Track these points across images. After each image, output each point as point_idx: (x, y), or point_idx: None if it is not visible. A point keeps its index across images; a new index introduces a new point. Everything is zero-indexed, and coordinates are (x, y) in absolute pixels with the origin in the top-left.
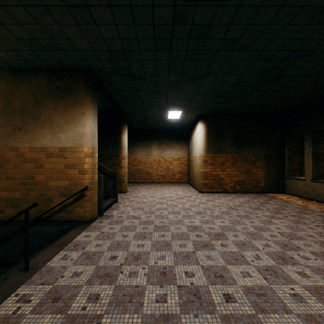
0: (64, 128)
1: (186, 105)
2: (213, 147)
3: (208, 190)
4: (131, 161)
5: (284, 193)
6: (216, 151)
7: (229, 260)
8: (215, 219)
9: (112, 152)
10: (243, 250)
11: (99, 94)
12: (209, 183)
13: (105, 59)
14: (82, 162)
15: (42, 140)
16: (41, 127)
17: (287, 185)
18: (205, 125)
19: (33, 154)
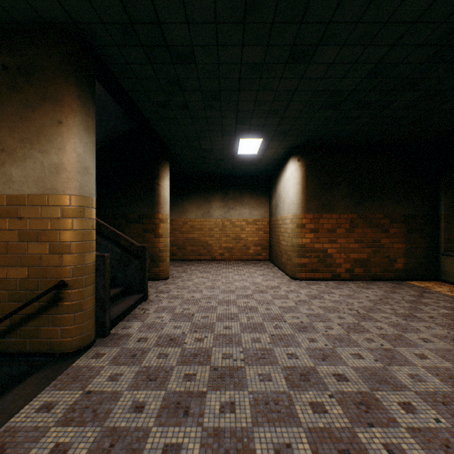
0: (17, 155)
1: (270, 126)
2: (316, 201)
3: (307, 275)
4: (179, 225)
5: (438, 281)
6: (321, 209)
7: None
8: (341, 348)
9: (143, 210)
10: None
11: (115, 104)
12: (309, 262)
13: None
14: (57, 227)
15: None
16: None
17: (444, 267)
18: (302, 164)
19: None
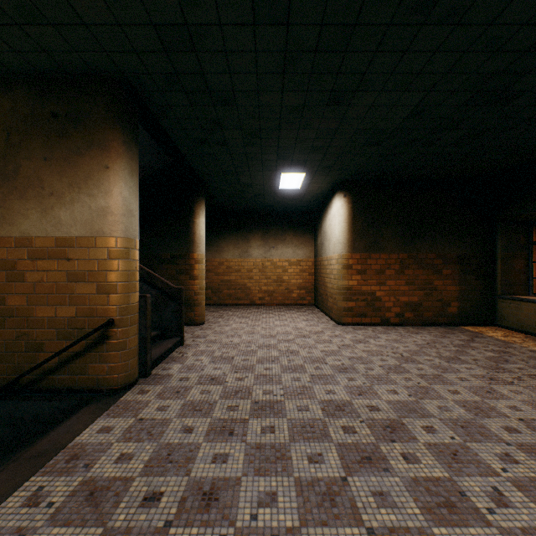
0: (66, 199)
1: (313, 161)
2: (364, 240)
3: (353, 320)
4: (214, 266)
5: (495, 326)
6: (369, 248)
7: (432, 508)
8: (378, 386)
9: (177, 250)
10: (458, 475)
11: (150, 139)
12: (356, 306)
13: (148, 49)
14: (104, 268)
15: (21, 224)
16: (20, 197)
17: (500, 311)
18: (349, 200)
19: (3, 251)
